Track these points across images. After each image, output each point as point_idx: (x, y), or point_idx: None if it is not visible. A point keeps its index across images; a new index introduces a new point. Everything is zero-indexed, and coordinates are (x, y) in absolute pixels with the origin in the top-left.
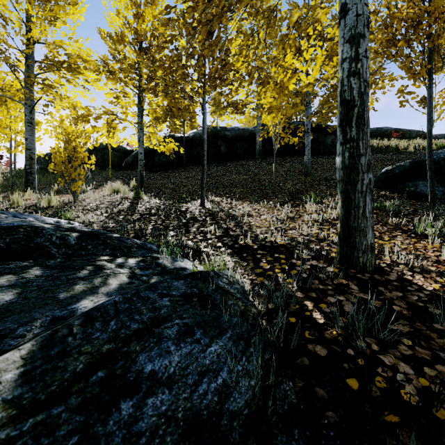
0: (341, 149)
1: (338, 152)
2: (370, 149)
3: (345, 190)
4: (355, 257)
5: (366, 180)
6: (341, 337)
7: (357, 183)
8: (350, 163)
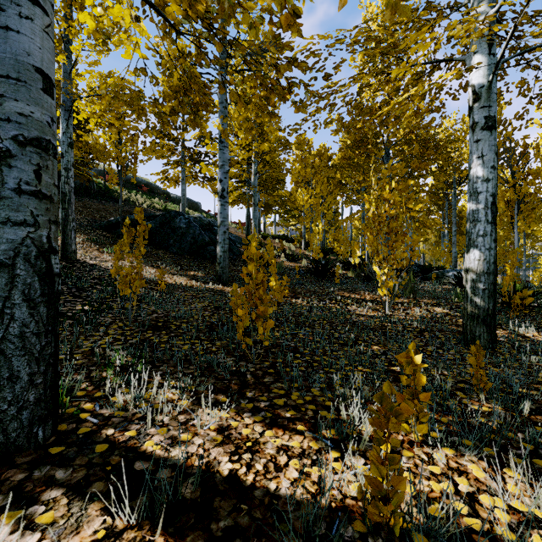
0: (61, 211)
1: (61, 212)
2: (117, 198)
3: (63, 228)
4: (67, 255)
5: (72, 225)
6: None
7: (68, 226)
8: (65, 218)
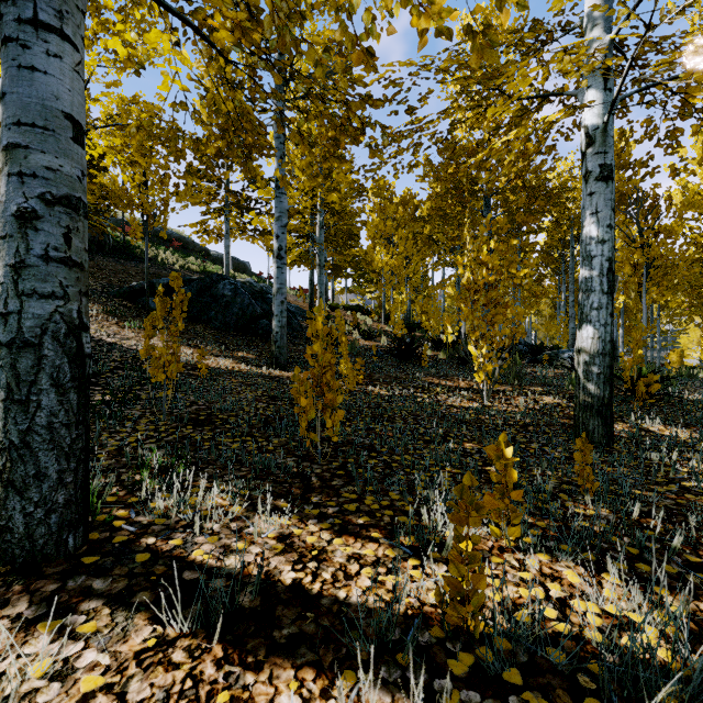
0: None
1: None
2: (141, 256)
3: None
4: None
5: None
6: None
7: None
8: None
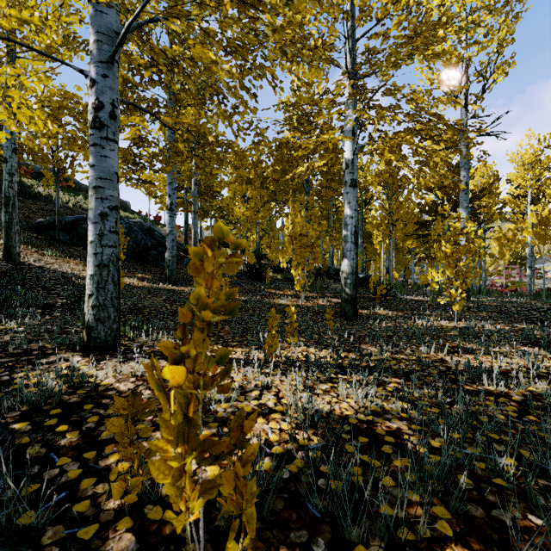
0: (5, 214)
1: (4, 215)
2: (36, 195)
3: (7, 231)
4: (12, 257)
5: (16, 228)
6: (5, 271)
7: (12, 229)
8: (9, 221)
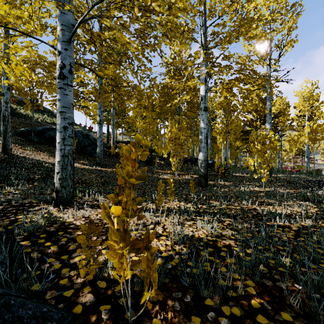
0: (3, 126)
1: (2, 126)
2: (19, 114)
3: (4, 136)
4: (7, 151)
5: (9, 134)
6: (4, 159)
7: (7, 135)
8: (5, 130)
